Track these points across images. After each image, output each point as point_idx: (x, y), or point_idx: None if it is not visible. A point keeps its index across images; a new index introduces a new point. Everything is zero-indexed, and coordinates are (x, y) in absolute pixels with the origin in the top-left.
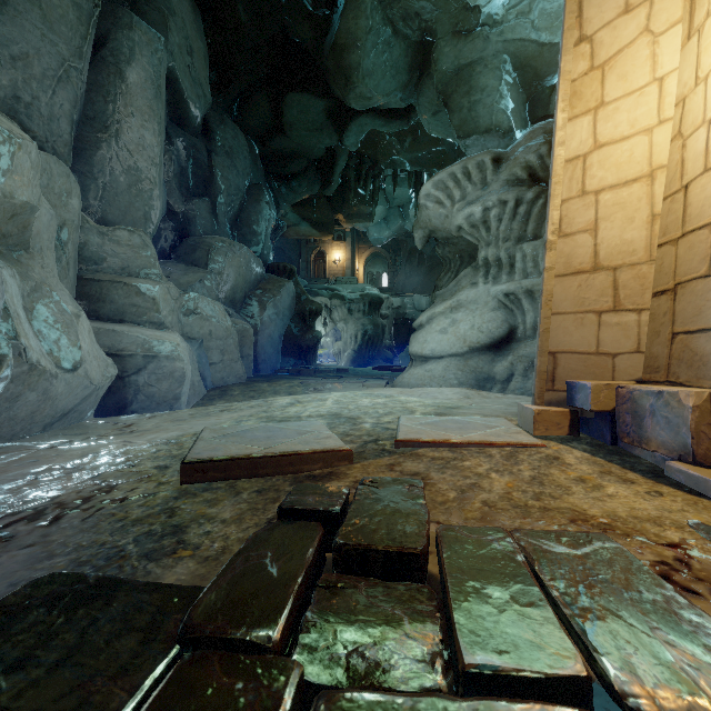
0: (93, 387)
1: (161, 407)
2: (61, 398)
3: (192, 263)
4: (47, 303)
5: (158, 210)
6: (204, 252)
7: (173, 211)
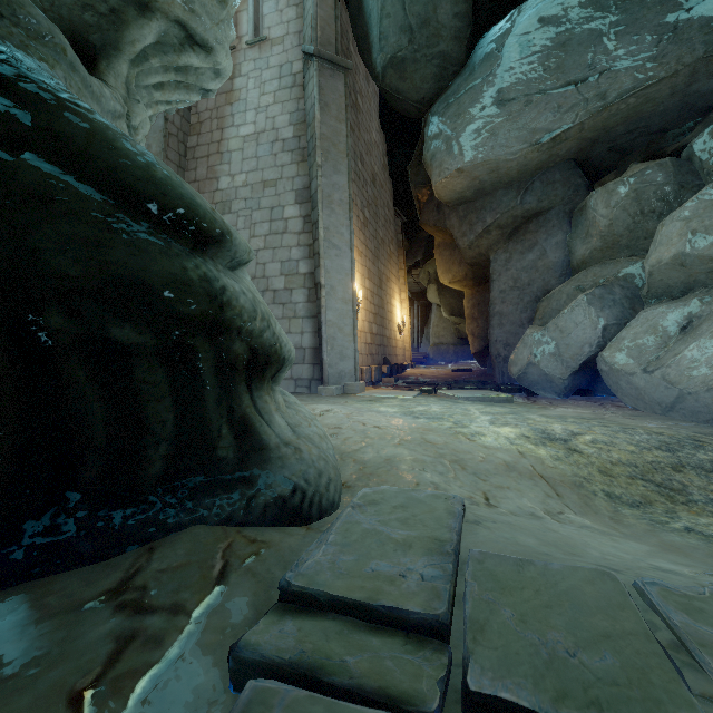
0: (678, 389)
1: None
2: (649, 391)
3: None
4: (712, 318)
5: None
6: None
7: None
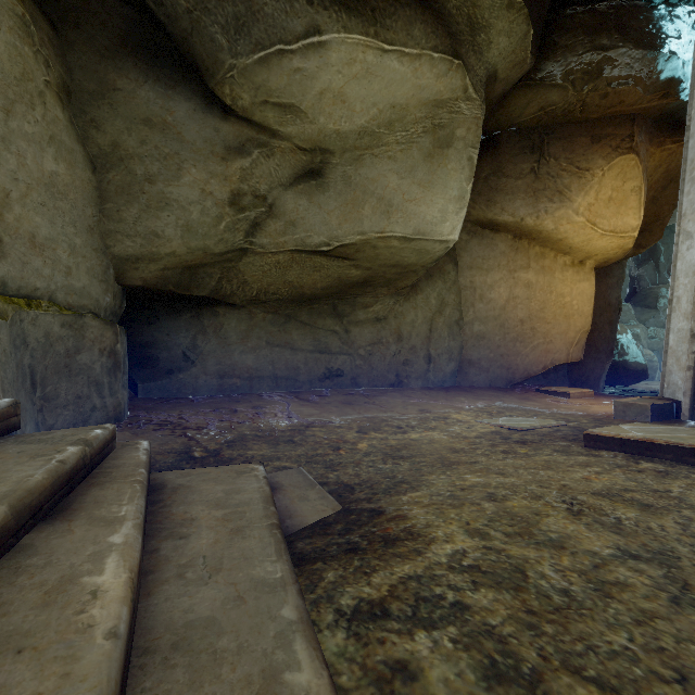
0: None
1: (646, 381)
2: None
3: (645, 306)
4: None
5: (628, 285)
6: (653, 299)
7: (630, 277)
